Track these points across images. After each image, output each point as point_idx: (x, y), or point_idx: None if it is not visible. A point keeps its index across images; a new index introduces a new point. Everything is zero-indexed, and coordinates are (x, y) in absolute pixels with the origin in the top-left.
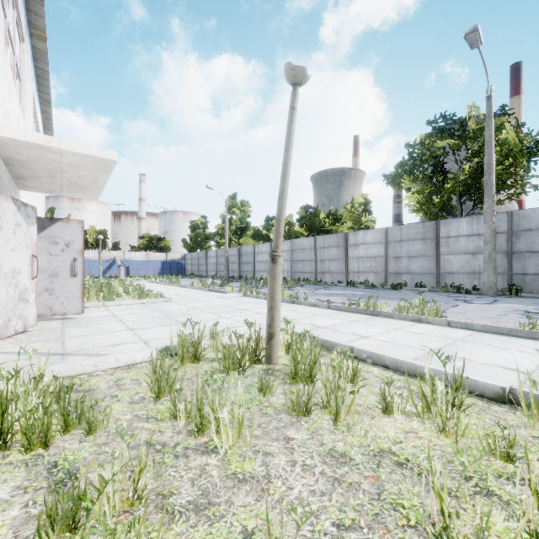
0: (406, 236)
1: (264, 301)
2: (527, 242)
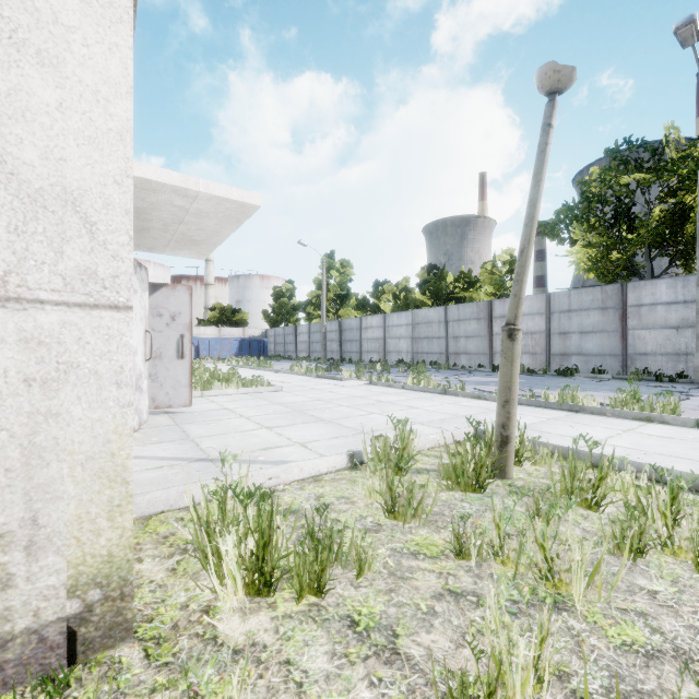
0: (577, 304)
1: (403, 392)
2: None
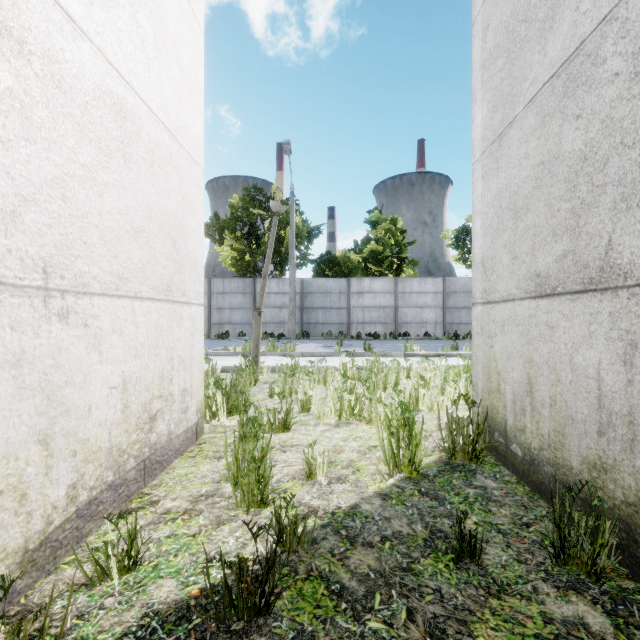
0: (229, 289)
1: None
2: (311, 301)
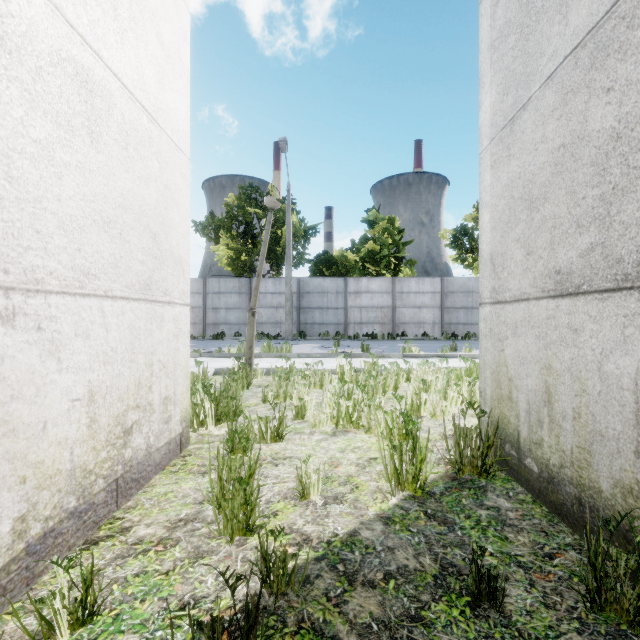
0: (224, 288)
1: None
2: (308, 301)
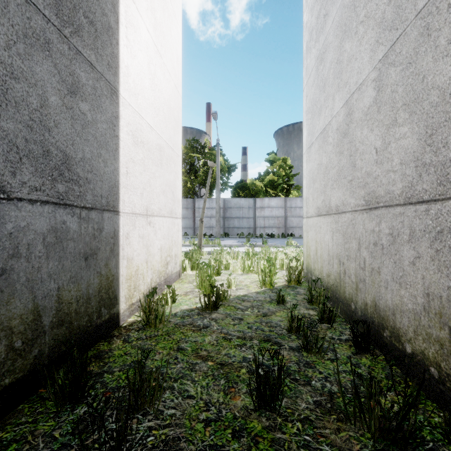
0: None
1: None
2: (230, 213)
